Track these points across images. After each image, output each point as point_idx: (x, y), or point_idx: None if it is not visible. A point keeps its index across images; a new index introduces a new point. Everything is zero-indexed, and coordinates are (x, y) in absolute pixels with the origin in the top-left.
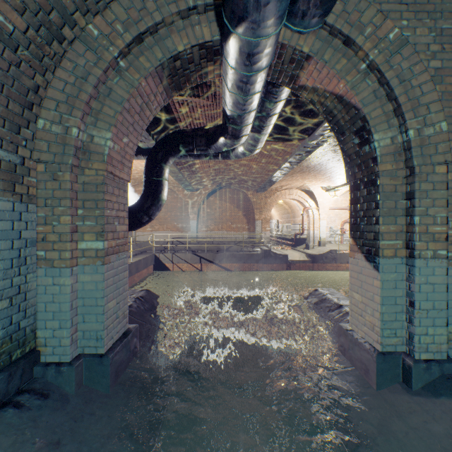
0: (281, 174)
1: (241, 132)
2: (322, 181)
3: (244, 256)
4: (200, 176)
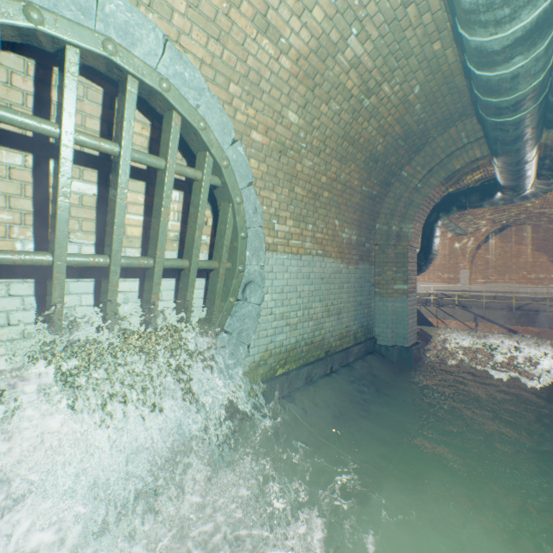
0: None
1: (518, 191)
2: None
3: (548, 319)
4: (473, 219)
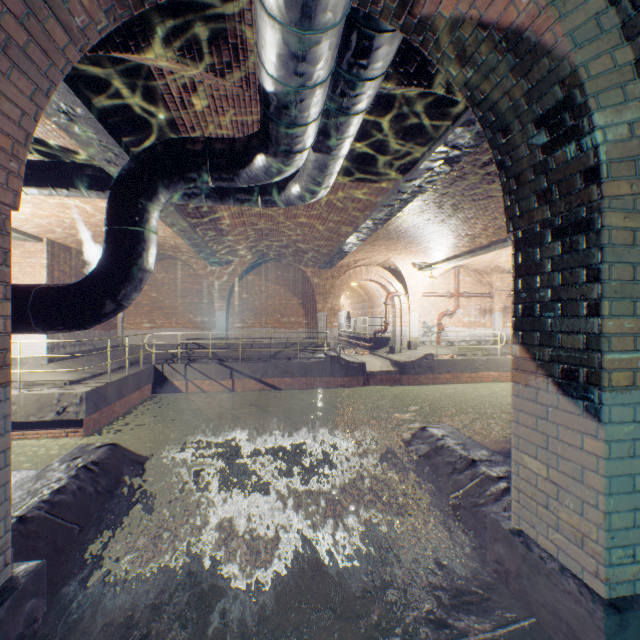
0: (358, 239)
1: (297, 139)
2: (414, 255)
3: (300, 367)
4: (230, 240)
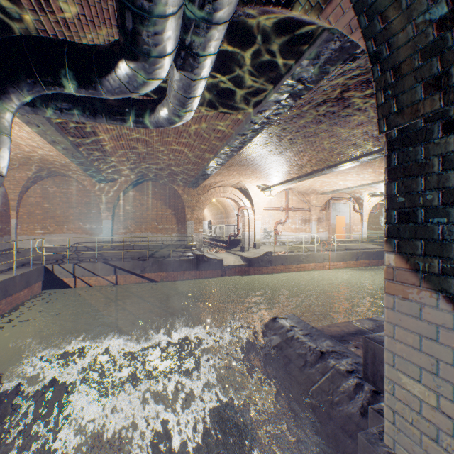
0: (218, 163)
1: (156, 37)
2: (259, 179)
3: (172, 263)
4: (112, 161)
